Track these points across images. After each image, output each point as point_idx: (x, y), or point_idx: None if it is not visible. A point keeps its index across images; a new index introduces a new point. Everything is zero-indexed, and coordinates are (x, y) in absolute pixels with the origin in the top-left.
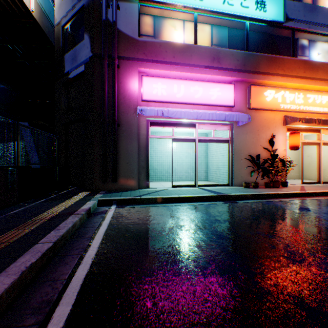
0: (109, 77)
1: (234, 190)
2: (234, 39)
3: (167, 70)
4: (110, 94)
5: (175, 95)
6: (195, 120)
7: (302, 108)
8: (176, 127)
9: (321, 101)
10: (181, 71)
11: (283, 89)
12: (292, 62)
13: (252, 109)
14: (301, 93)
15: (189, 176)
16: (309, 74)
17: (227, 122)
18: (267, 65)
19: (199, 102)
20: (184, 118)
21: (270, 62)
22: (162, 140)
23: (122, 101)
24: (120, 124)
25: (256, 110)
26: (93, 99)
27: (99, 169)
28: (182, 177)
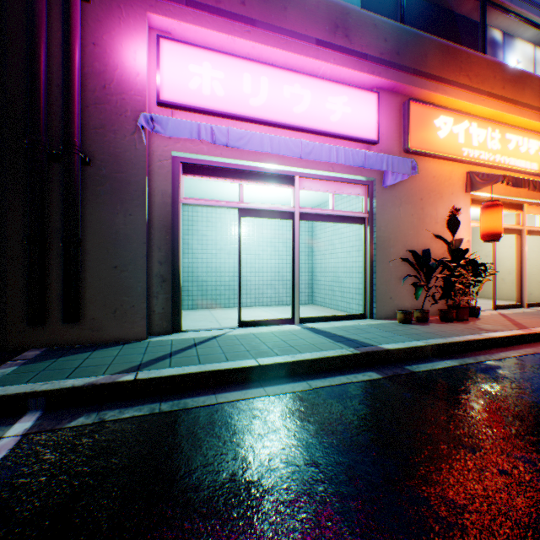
0: (59, 22)
1: (388, 333)
2: (375, 1)
3: (226, 34)
4: (61, 69)
5: (246, 98)
6: (294, 166)
7: (498, 160)
8: (249, 182)
9: (527, 149)
10: (261, 42)
11: (468, 118)
12: (483, 64)
13: (412, 152)
14: (497, 130)
15: (276, 295)
16: (510, 93)
17: (361, 178)
18: (440, 63)
19: (303, 124)
20: (269, 160)
21: (446, 57)
22: (219, 217)
23: (98, 96)
24: (94, 158)
25: (419, 156)
26: (3, 79)
27: (25, 285)
28: (261, 297)
